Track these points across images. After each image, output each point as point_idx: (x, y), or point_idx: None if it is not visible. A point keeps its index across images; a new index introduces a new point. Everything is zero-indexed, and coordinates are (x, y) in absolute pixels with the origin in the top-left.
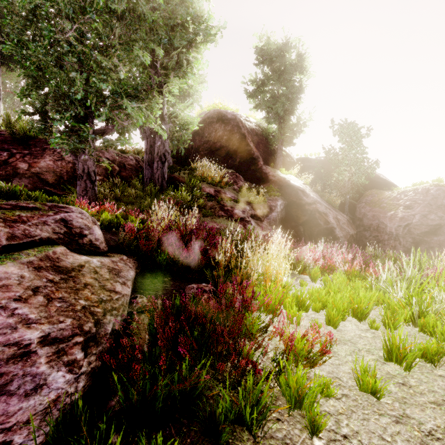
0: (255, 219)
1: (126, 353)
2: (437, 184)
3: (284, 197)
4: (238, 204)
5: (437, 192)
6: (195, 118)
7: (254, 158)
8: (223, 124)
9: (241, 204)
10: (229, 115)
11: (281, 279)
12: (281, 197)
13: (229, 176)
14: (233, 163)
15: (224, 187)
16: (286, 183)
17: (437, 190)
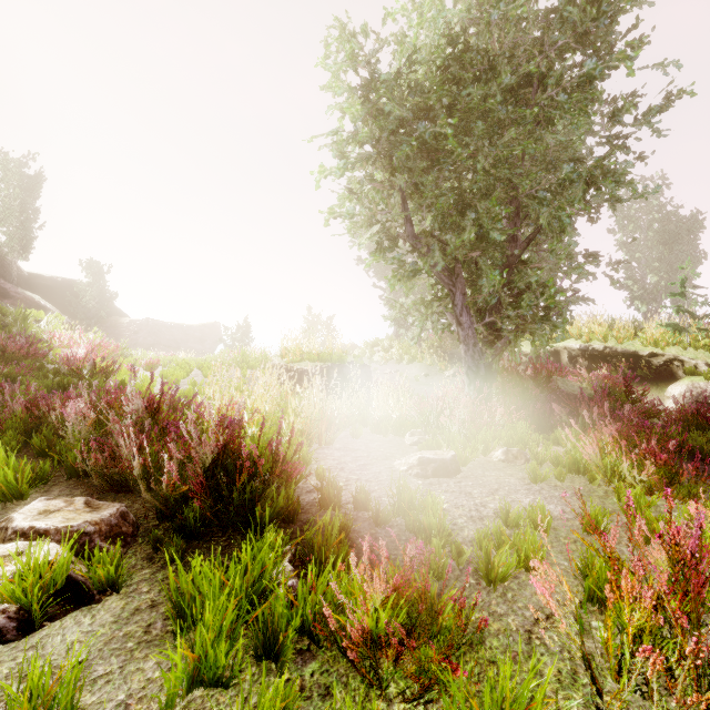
0: None
1: None
2: (153, 319)
3: None
4: None
5: (153, 324)
6: None
7: None
8: None
9: None
10: None
11: None
12: None
13: None
14: None
15: None
16: (36, 304)
17: (153, 323)
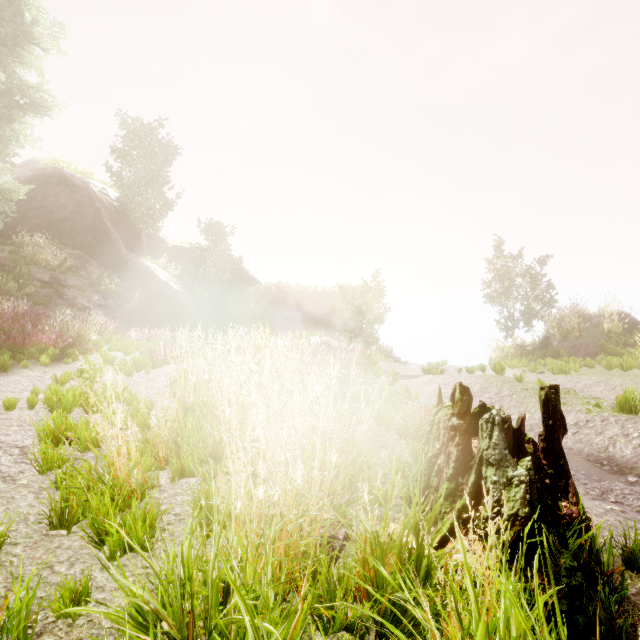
0: (106, 309)
1: (1, 347)
2: (277, 285)
3: (147, 288)
4: (83, 293)
5: (276, 292)
6: (22, 187)
7: (113, 240)
8: (68, 190)
9: (89, 293)
10: (77, 181)
11: (88, 336)
12: (144, 288)
13: (75, 259)
14: (84, 242)
15: (67, 273)
16: (149, 274)
17: (276, 290)
